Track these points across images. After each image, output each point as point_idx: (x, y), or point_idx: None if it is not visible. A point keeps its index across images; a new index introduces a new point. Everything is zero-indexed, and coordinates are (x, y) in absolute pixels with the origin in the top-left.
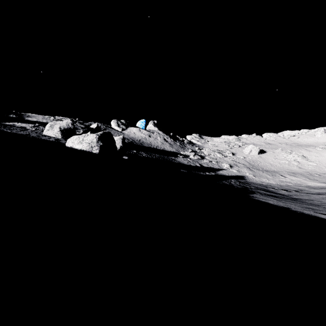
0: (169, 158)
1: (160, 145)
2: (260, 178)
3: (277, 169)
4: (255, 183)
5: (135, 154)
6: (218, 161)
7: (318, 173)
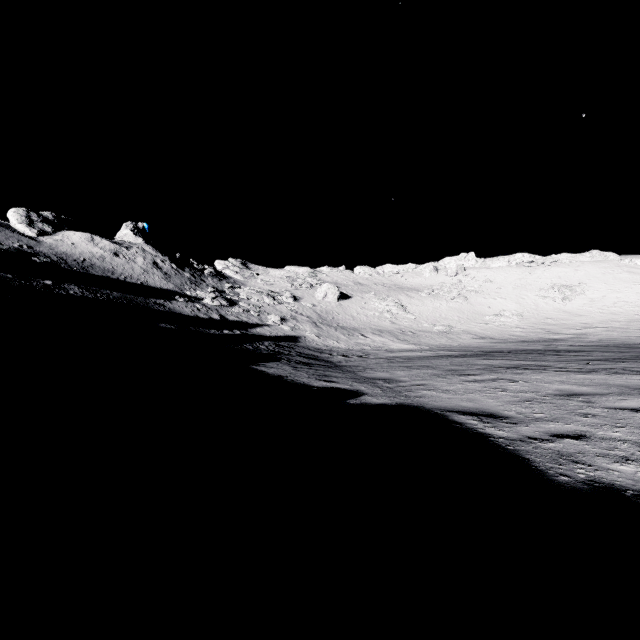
0: (149, 302)
1: (138, 276)
2: (326, 340)
3: (359, 326)
4: (310, 347)
5: (45, 288)
6: (263, 311)
7: (412, 331)
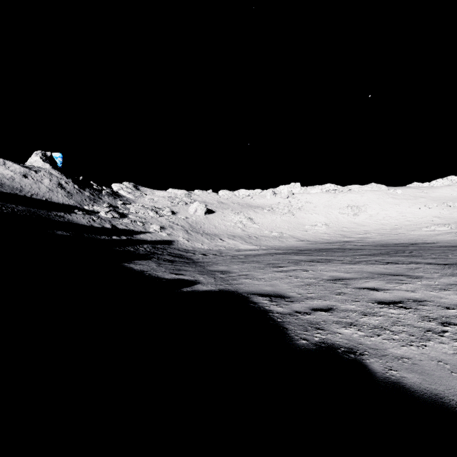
0: (50, 214)
1: (44, 193)
2: (193, 243)
3: (219, 232)
4: (180, 248)
5: None
6: (147, 222)
7: (256, 236)
